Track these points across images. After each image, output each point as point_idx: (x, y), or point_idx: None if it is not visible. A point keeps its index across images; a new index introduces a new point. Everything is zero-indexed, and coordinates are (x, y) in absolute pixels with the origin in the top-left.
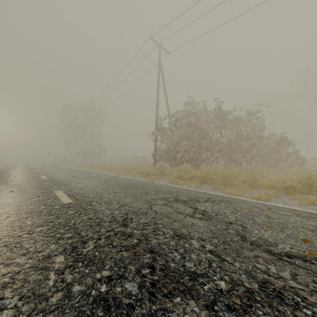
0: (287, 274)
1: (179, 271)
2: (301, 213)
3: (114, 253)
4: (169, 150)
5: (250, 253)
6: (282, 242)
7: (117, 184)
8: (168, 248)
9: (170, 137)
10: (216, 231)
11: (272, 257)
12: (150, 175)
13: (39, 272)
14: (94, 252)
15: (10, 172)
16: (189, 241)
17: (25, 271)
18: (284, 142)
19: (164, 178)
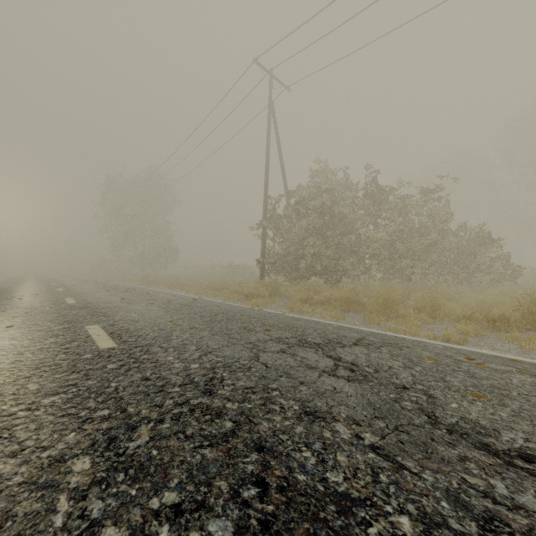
0: (531, 498)
1: (316, 493)
2: (529, 368)
3: (188, 451)
4: (286, 254)
5: (450, 451)
6: (506, 427)
7: (197, 312)
8: (292, 440)
9: (289, 232)
10: (380, 403)
11: (494, 460)
12: (254, 297)
13: (39, 494)
14: (150, 450)
15: (14, 291)
16: (332, 426)
17: (11, 491)
18: (485, 240)
19: (278, 302)
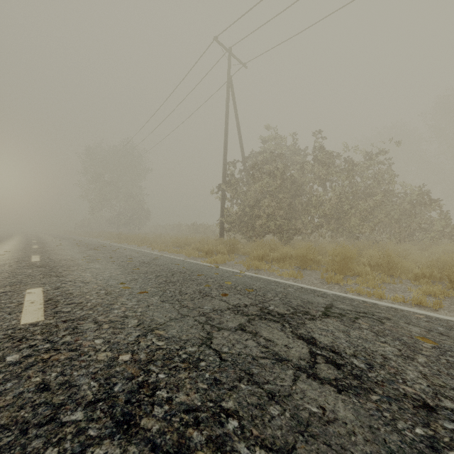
0: None
1: None
2: None
3: None
4: (243, 215)
5: None
6: None
7: (154, 271)
8: None
9: (246, 194)
10: None
11: None
12: (214, 254)
13: None
14: None
15: None
16: None
17: None
18: (426, 201)
19: (236, 259)
